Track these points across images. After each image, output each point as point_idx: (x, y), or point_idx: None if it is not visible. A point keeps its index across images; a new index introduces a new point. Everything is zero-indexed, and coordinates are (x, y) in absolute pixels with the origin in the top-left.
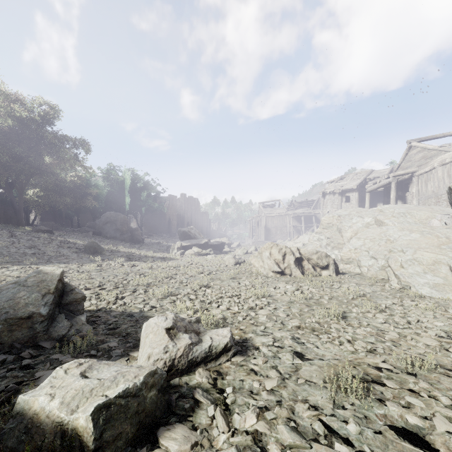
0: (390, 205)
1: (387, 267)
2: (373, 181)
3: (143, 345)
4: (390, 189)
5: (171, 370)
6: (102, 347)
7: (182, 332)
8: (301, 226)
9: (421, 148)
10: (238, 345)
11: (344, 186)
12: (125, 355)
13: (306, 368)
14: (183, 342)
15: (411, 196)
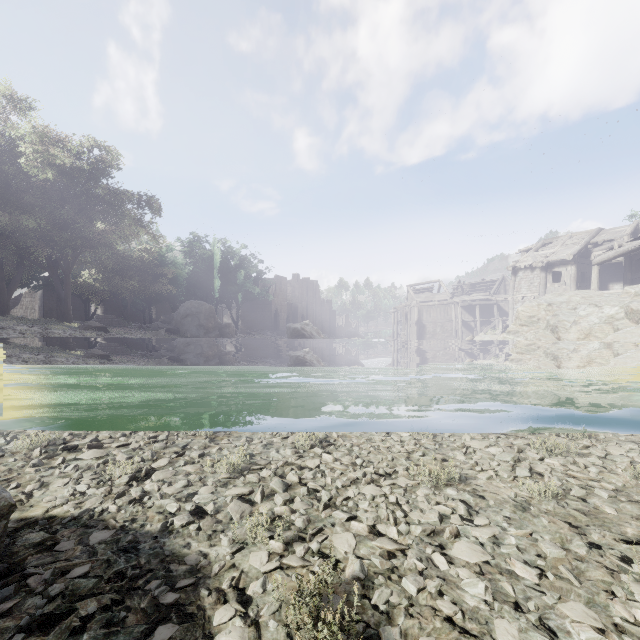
0: None
1: None
2: (603, 246)
3: None
4: (637, 259)
5: None
6: None
7: None
8: (475, 320)
9: None
10: None
11: (550, 256)
12: None
13: None
14: None
15: None
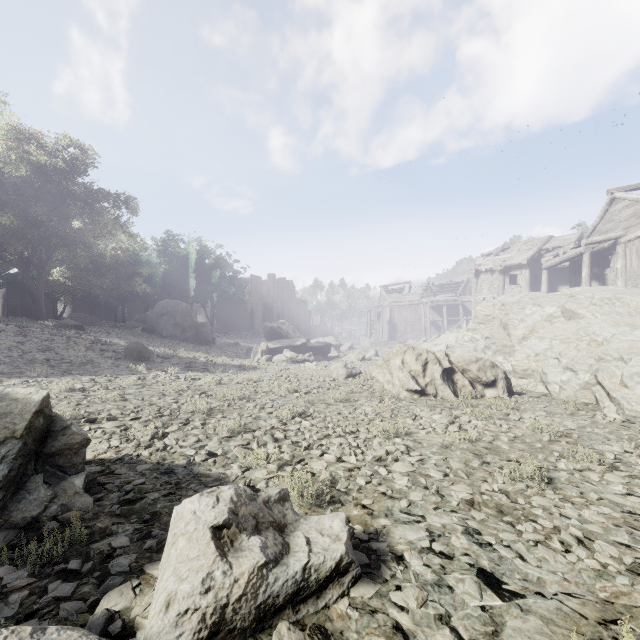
0: (584, 288)
1: (594, 384)
2: (553, 252)
3: (164, 561)
4: (579, 264)
5: (217, 633)
6: (97, 547)
7: (248, 534)
8: (443, 320)
9: (630, 201)
10: (361, 549)
11: (507, 260)
12: (136, 572)
13: (514, 623)
14: (247, 560)
15: (614, 274)
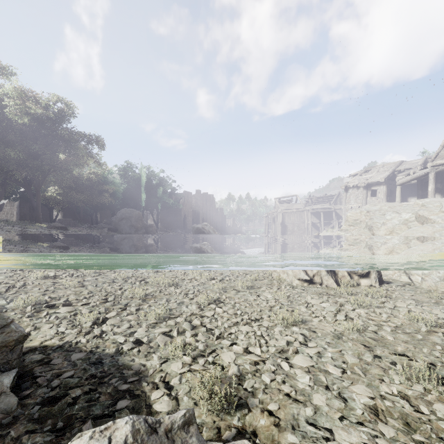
0: (432, 199)
1: None
2: (404, 173)
3: None
4: (425, 181)
5: None
6: None
7: None
8: (320, 222)
9: None
10: None
11: (369, 179)
12: None
13: None
14: None
15: None
